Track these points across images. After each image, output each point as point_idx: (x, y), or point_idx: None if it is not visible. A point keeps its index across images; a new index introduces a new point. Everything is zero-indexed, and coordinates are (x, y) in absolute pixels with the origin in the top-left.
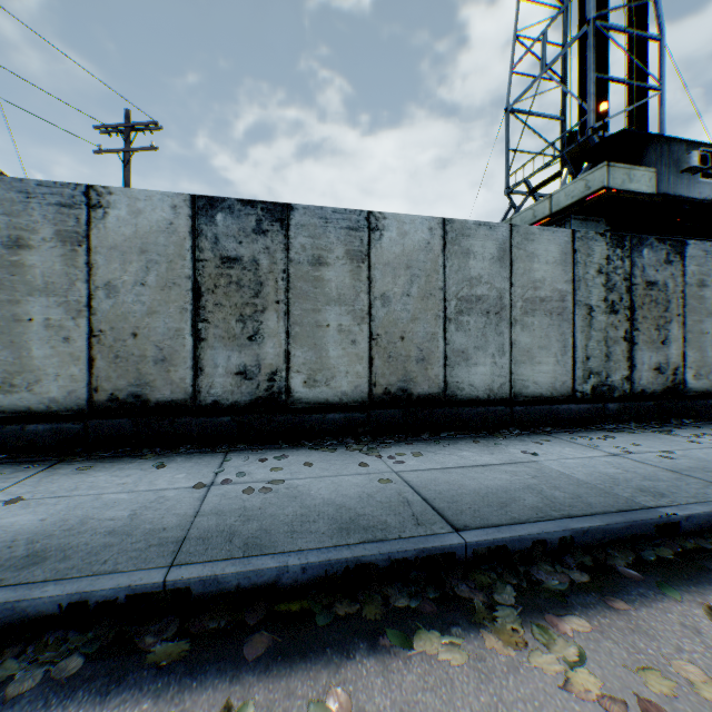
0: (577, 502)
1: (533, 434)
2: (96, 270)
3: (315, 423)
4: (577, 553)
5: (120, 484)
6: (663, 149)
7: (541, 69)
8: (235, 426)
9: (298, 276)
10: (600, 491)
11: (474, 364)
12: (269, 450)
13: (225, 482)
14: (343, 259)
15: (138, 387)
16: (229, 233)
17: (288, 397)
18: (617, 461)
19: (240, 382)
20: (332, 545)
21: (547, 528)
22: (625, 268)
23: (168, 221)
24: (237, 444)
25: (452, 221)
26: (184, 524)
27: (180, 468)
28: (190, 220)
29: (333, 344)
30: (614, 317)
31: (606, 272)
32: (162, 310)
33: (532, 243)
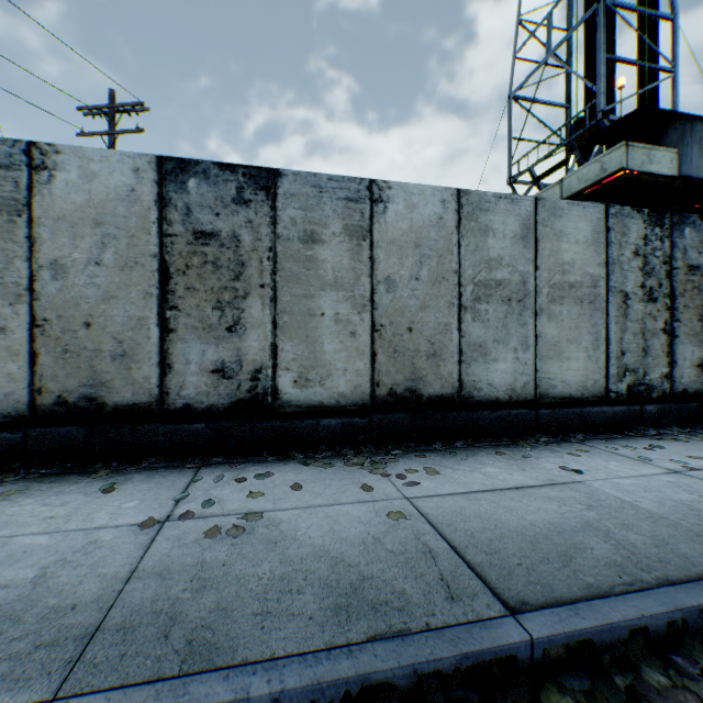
0: (667, 552)
1: (563, 442)
2: (39, 246)
3: (307, 430)
4: (695, 646)
5: (47, 518)
6: (685, 128)
7: (546, 53)
8: (211, 435)
9: (287, 255)
10: (687, 531)
11: (493, 360)
12: (251, 463)
13: (184, 516)
14: (340, 236)
15: (92, 388)
16: (204, 202)
17: (275, 400)
18: (684, 481)
19: (217, 381)
20: (323, 646)
21: (648, 608)
22: (665, 250)
23: (129, 188)
24: (213, 456)
25: (468, 193)
26: (106, 596)
27: (135, 492)
28: (156, 187)
29: (328, 336)
30: (652, 306)
31: (643, 253)
32: (122, 295)
33: (559, 219)
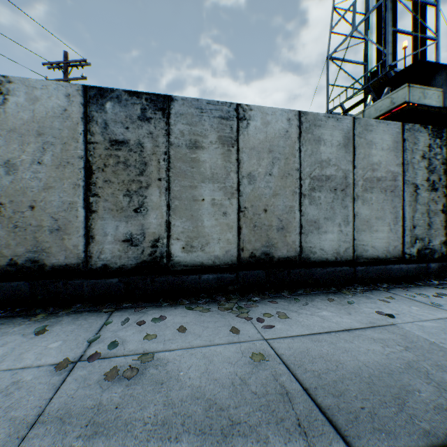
0: None
1: (373, 290)
2: None
3: (192, 282)
4: None
5: None
6: None
7: (352, 28)
8: (122, 286)
9: (177, 157)
10: None
11: (324, 232)
12: (151, 308)
13: (92, 357)
14: (215, 144)
15: (35, 253)
16: (117, 119)
17: (169, 261)
18: None
19: (127, 248)
20: None
21: None
22: (443, 154)
23: (63, 108)
24: (123, 302)
25: (306, 114)
26: (9, 445)
27: (60, 333)
28: (83, 108)
29: (207, 215)
30: (434, 194)
31: (428, 157)
32: (58, 186)
33: (370, 132)
